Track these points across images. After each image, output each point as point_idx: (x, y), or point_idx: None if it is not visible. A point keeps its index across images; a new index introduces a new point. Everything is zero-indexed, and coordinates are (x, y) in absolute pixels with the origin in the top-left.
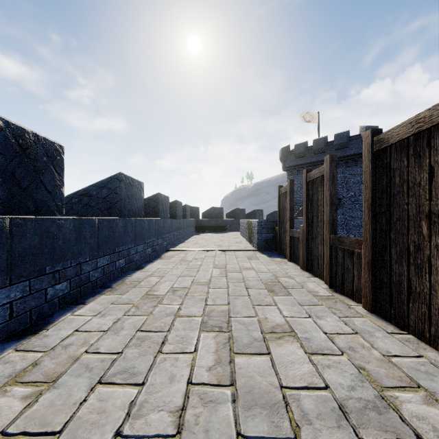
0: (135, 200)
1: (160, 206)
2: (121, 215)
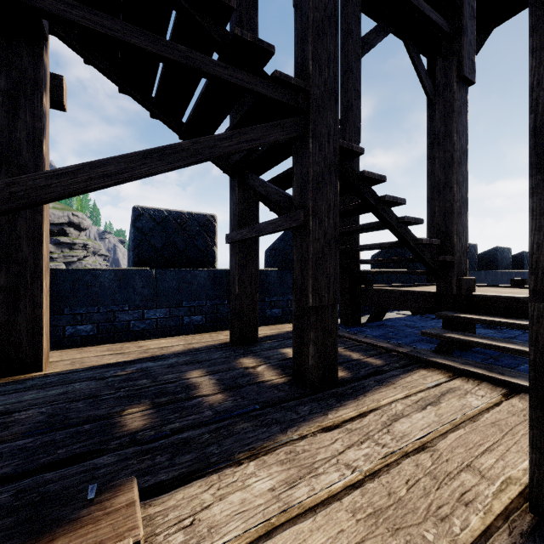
0: (505, 260)
1: (525, 261)
2: (497, 269)
